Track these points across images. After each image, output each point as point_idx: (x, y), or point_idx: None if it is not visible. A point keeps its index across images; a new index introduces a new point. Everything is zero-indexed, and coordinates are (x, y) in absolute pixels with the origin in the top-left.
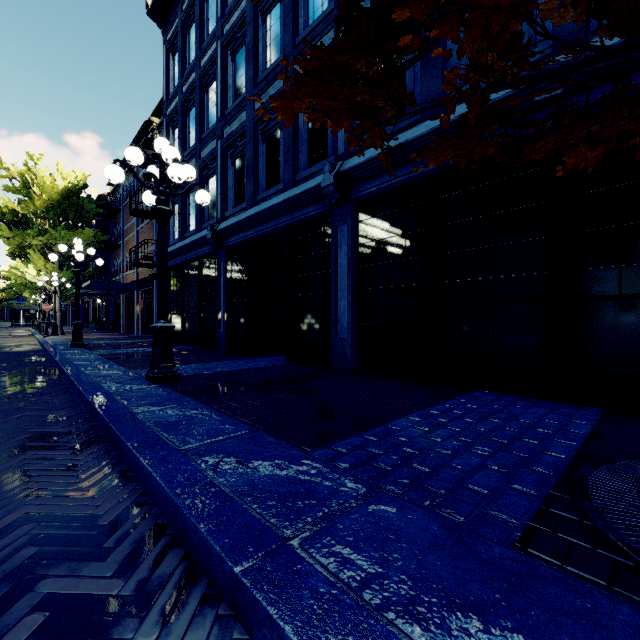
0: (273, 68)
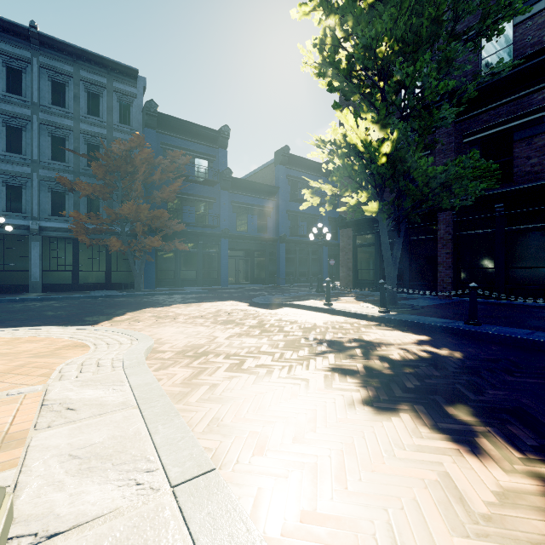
0: None
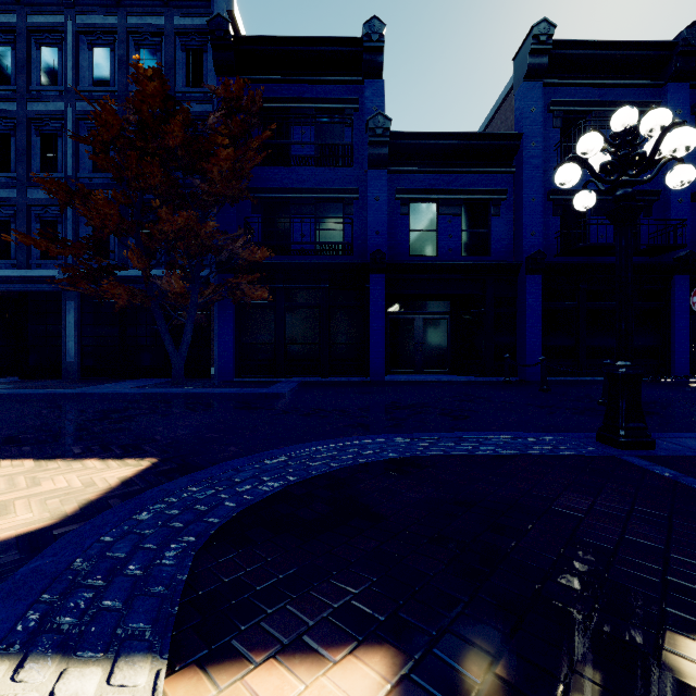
0: (4, 176)
